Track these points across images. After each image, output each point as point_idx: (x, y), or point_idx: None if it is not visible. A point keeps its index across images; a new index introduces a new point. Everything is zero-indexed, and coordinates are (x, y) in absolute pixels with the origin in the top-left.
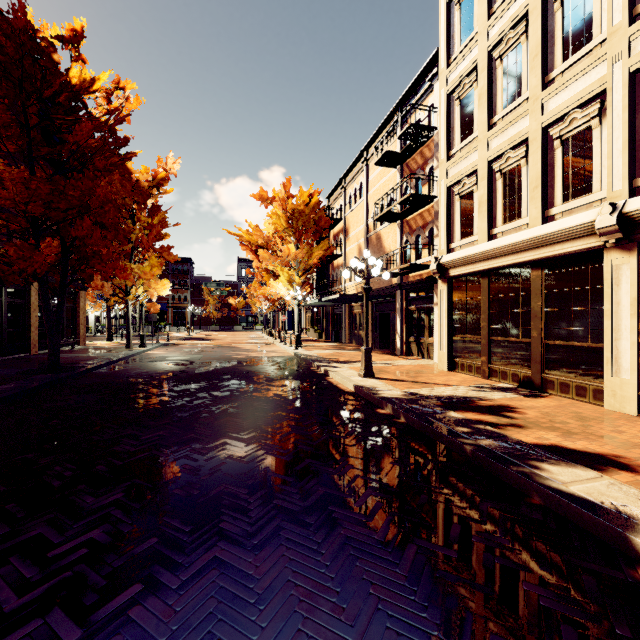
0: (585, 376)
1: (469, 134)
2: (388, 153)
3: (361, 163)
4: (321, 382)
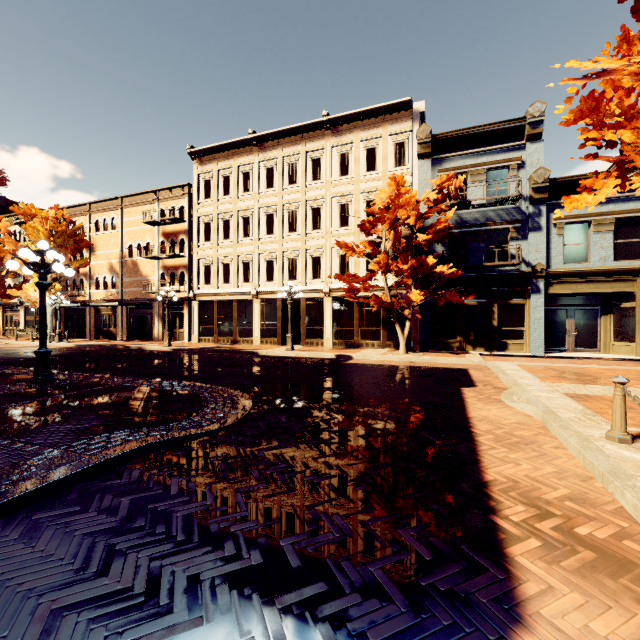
0: (249, 337)
1: (209, 240)
2: (155, 221)
3: (117, 205)
4: (147, 350)
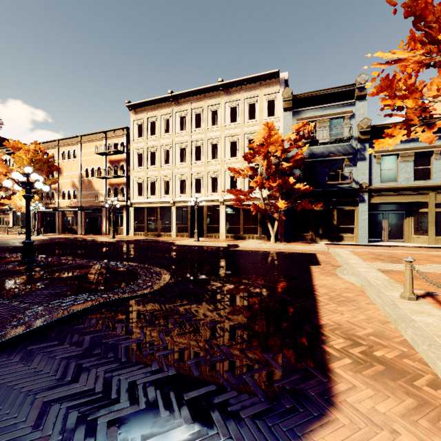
0: (168, 232)
1: (141, 166)
2: (103, 152)
3: (77, 141)
4: (98, 241)
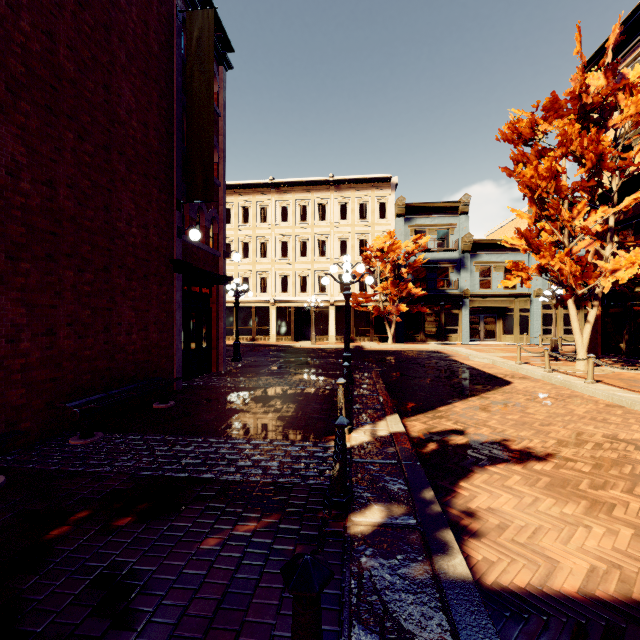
0: (266, 335)
1: (229, 257)
2: None
3: None
4: None
